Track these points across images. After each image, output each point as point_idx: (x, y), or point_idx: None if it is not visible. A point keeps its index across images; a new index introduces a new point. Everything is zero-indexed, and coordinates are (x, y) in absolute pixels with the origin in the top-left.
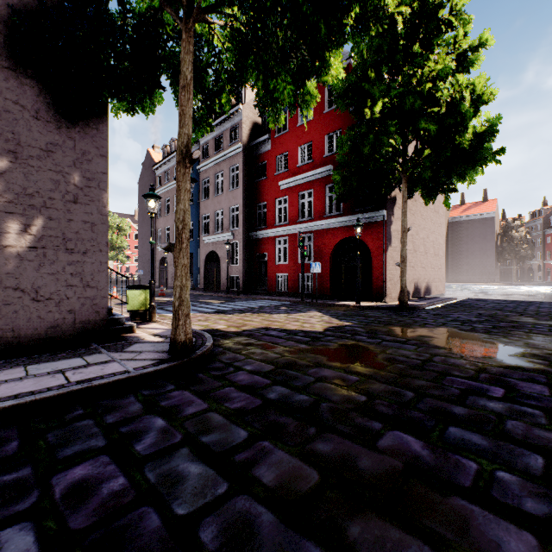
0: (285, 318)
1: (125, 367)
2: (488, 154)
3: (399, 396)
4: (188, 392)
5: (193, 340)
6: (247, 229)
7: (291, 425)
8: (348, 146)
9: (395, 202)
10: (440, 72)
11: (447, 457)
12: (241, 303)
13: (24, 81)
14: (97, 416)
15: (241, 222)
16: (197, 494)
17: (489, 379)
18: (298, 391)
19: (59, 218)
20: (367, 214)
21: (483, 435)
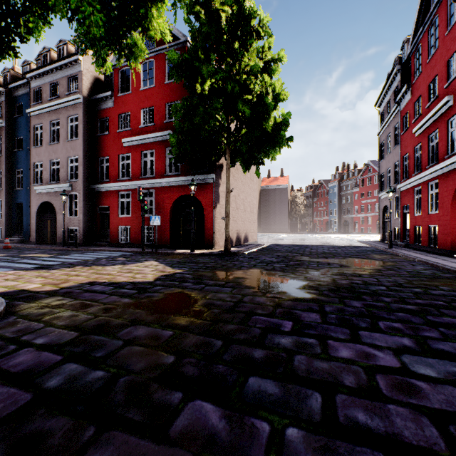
0: (119, 270)
1: None
2: (283, 140)
3: (209, 348)
4: None
5: None
6: (88, 182)
7: (60, 431)
8: (183, 113)
9: (222, 168)
10: (252, 67)
11: (243, 424)
12: (76, 255)
13: None
14: None
15: (81, 173)
16: None
17: (283, 314)
18: (96, 365)
19: None
20: (201, 176)
21: (276, 381)
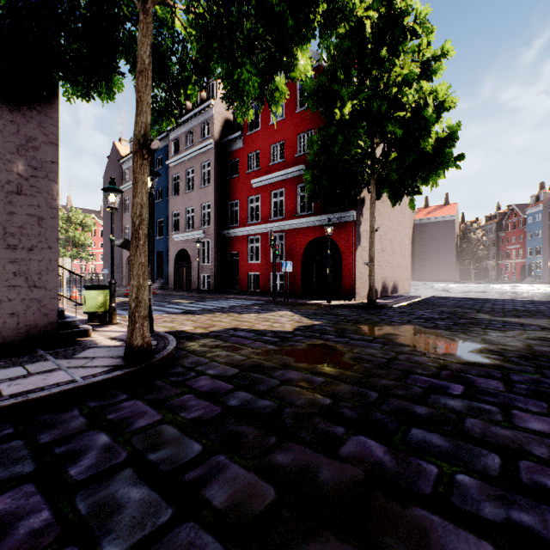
0: (256, 318)
1: (72, 376)
2: (449, 159)
3: (364, 397)
4: (141, 401)
5: (155, 343)
6: (219, 228)
7: (251, 435)
8: (319, 145)
9: (364, 203)
10: (405, 77)
11: (408, 462)
12: (211, 302)
13: None
14: (29, 435)
15: (213, 219)
16: (134, 526)
17: (450, 377)
18: (262, 395)
19: None
20: (338, 214)
21: (444, 436)
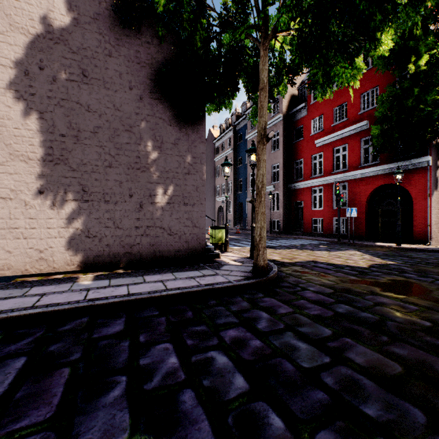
0: (328, 255)
1: (227, 279)
2: None
3: None
4: (274, 299)
5: None
6: (286, 182)
7: (365, 332)
8: (389, 102)
9: None
10: None
11: None
12: (283, 241)
13: (164, 104)
14: (224, 305)
15: (281, 176)
16: (310, 359)
17: None
18: (361, 310)
19: (180, 184)
20: (408, 161)
21: None
